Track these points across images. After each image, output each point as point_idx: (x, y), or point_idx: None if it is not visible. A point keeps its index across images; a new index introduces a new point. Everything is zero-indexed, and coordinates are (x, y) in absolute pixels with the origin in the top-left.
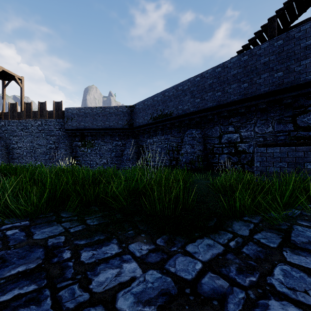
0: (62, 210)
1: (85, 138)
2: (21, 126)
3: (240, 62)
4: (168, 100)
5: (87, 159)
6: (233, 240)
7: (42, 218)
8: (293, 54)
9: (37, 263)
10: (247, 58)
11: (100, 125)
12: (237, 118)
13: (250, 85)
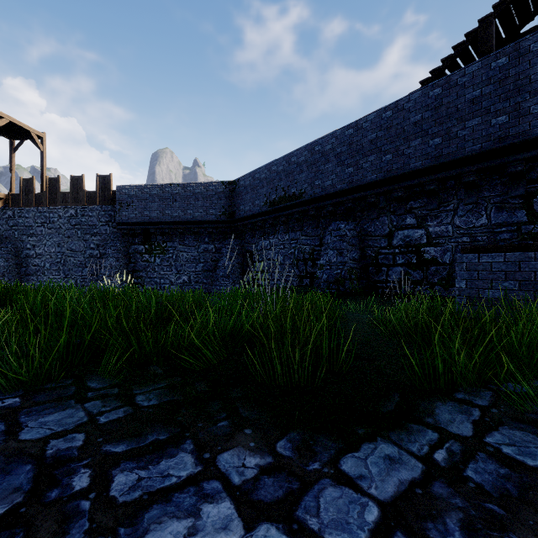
0: (93, 373)
1: (151, 239)
2: (41, 218)
3: (428, 99)
4: (296, 171)
5: (154, 275)
6: (442, 448)
7: (48, 391)
8: (527, 81)
9: (11, 504)
10: (439, 92)
11: (178, 215)
12: (421, 201)
13: (445, 140)
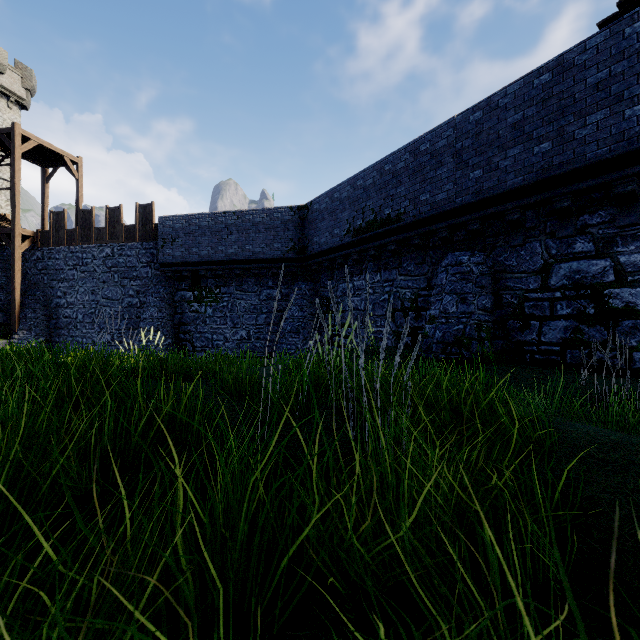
0: None
1: (200, 283)
2: (73, 260)
3: (622, 41)
4: (392, 184)
5: (205, 329)
6: None
7: None
8: None
9: None
10: None
11: (234, 252)
12: (604, 213)
13: None
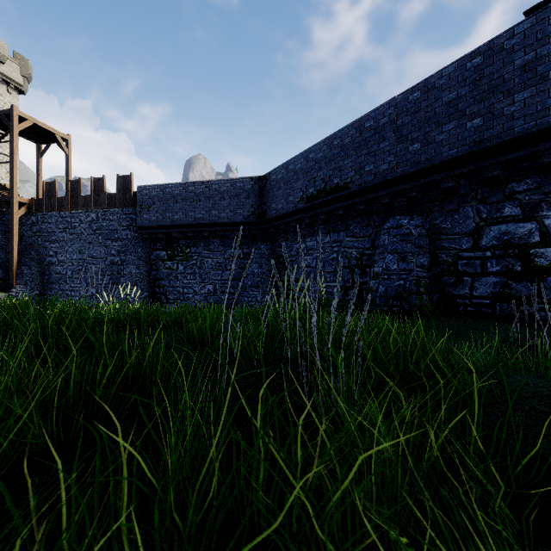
0: None
1: (173, 244)
2: (63, 223)
3: (547, 27)
4: (340, 156)
5: (177, 283)
6: None
7: None
8: None
9: None
10: None
11: (202, 217)
12: (530, 181)
13: None
